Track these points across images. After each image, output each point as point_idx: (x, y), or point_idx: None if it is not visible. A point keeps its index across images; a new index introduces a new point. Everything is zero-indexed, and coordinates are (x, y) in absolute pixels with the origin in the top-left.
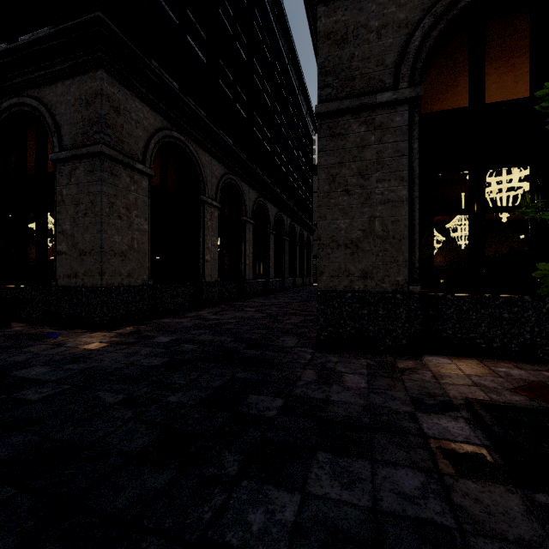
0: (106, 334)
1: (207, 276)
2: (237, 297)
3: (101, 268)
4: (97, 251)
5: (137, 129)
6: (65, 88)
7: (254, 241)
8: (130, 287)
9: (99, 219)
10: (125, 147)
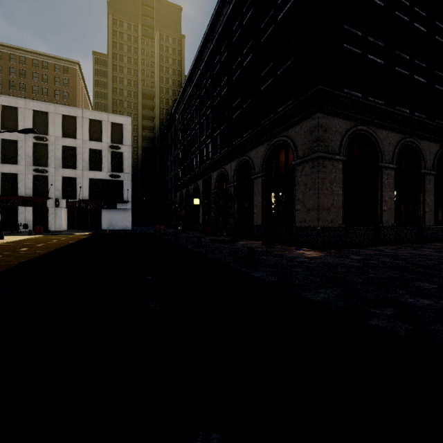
0: (322, 252)
1: (383, 222)
2: (414, 240)
3: (318, 217)
4: (316, 208)
5: (335, 136)
6: (299, 128)
7: (435, 190)
8: (332, 228)
9: (317, 191)
10: (329, 148)
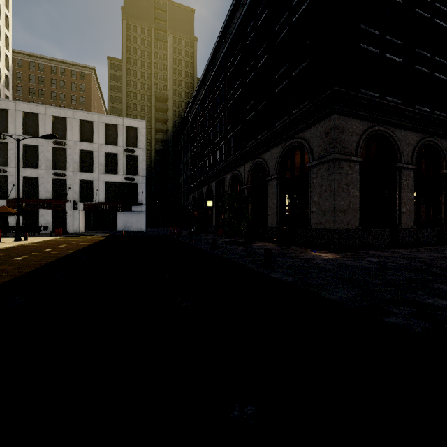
0: (338, 254)
1: (402, 224)
2: (435, 242)
3: (334, 219)
4: (332, 210)
5: (352, 137)
6: (315, 129)
7: None
8: (348, 230)
9: (333, 193)
10: (345, 150)
